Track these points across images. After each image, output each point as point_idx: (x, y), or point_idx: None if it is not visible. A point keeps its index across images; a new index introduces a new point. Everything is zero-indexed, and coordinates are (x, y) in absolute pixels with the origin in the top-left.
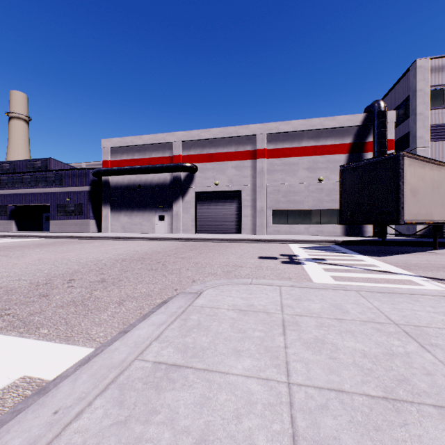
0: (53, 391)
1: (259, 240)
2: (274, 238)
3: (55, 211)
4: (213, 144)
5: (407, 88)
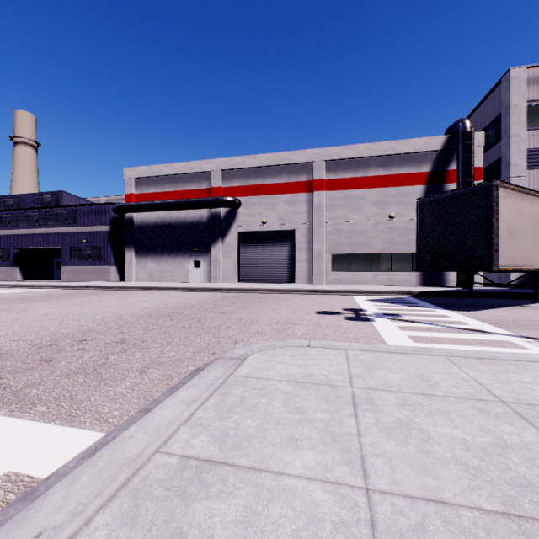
0: (39, 501)
1: (317, 291)
2: (335, 289)
3: (68, 255)
4: (259, 173)
5: (499, 104)
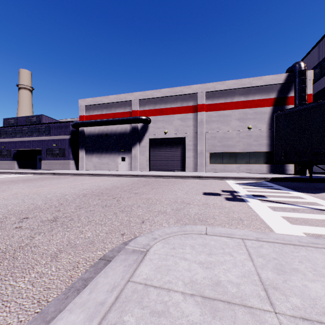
0: None
1: (200, 177)
2: (213, 175)
3: (45, 153)
4: (162, 101)
5: (323, 52)
